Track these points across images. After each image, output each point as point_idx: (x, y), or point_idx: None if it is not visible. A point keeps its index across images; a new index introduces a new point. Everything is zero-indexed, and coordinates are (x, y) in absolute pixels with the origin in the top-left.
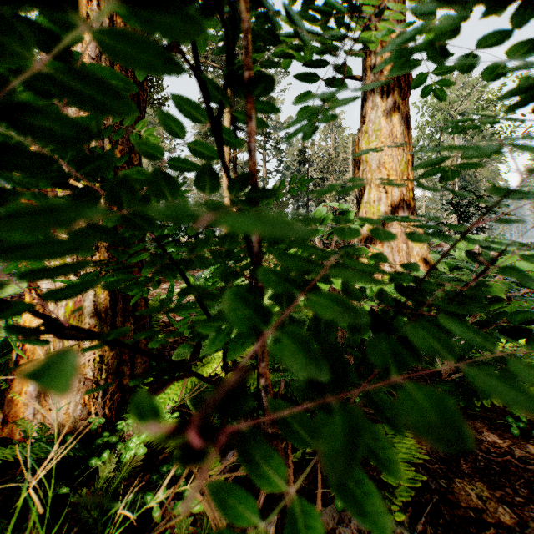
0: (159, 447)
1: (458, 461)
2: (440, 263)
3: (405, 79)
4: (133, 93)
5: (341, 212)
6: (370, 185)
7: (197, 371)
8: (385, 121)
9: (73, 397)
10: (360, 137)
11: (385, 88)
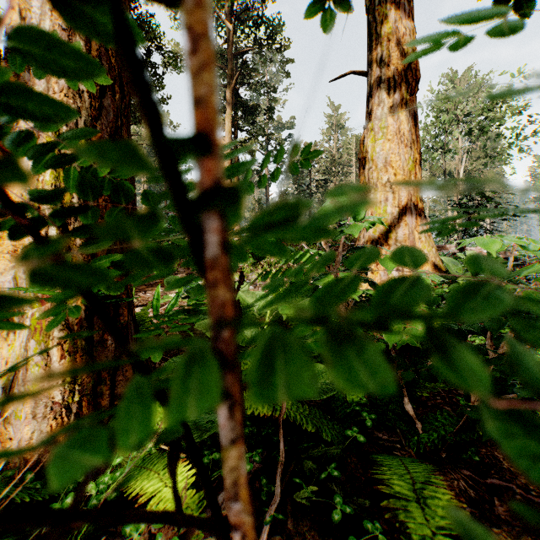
0: (132, 495)
1: (492, 502)
2: (451, 266)
3: (412, 74)
4: (114, 74)
5: None
6: (376, 185)
7: None
8: (391, 118)
9: (38, 425)
10: (365, 134)
11: (391, 84)
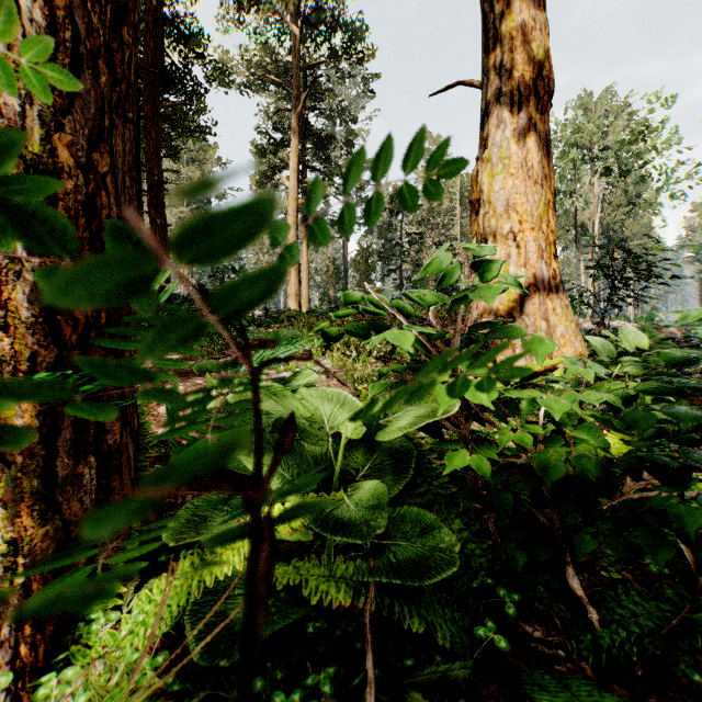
0: None
1: None
2: (603, 348)
3: (544, 85)
4: (97, 43)
5: (476, 262)
6: (494, 236)
7: (212, 558)
8: (515, 144)
9: None
10: (479, 167)
11: (515, 98)
